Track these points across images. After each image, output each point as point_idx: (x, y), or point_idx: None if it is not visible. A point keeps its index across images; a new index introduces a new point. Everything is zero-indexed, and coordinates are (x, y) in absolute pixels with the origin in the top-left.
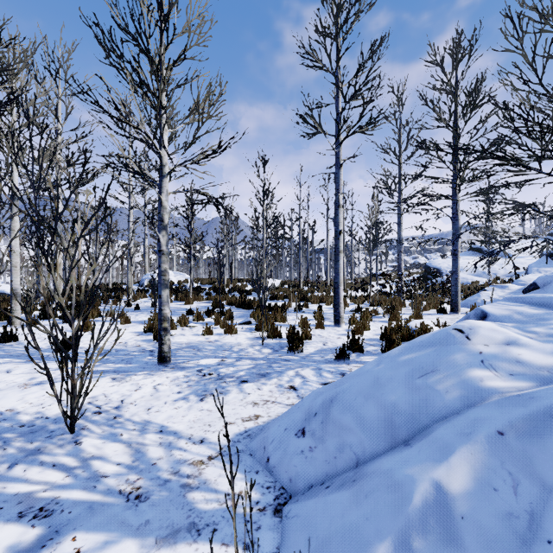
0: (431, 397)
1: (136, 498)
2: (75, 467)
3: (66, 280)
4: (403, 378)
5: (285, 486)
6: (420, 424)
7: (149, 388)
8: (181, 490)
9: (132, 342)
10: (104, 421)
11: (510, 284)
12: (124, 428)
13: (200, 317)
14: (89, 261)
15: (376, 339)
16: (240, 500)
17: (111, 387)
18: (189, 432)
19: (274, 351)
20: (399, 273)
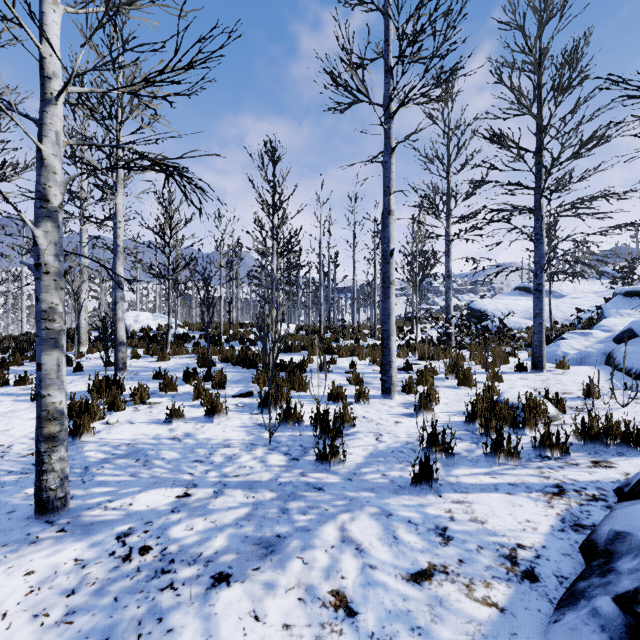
0: None
1: None
2: None
3: None
4: None
5: None
6: None
7: None
8: None
9: (23, 444)
10: None
11: (594, 331)
12: None
13: (170, 385)
14: None
15: (457, 423)
16: None
17: None
18: None
19: (291, 460)
20: (449, 316)
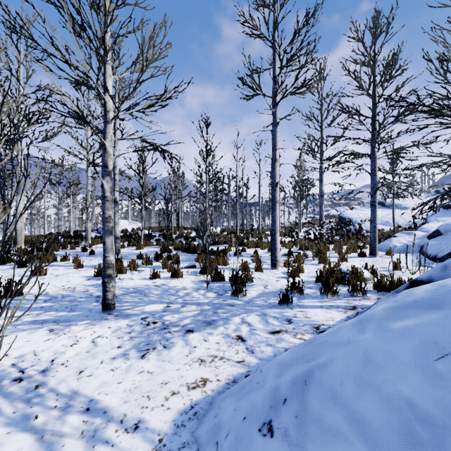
0: None
1: None
2: None
3: None
4: (410, 357)
5: None
6: None
7: (87, 342)
8: None
9: (81, 287)
10: (22, 393)
11: (416, 231)
12: (43, 404)
13: (148, 261)
14: None
15: (311, 281)
16: None
17: (44, 342)
18: (122, 410)
19: (218, 295)
20: (321, 222)
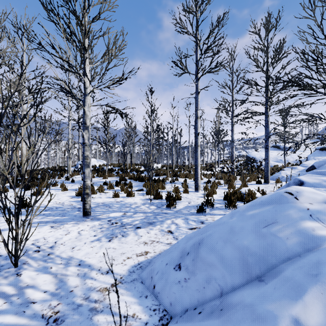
0: (275, 242)
1: (54, 322)
2: (12, 295)
3: (9, 159)
4: (251, 227)
5: (167, 308)
6: (269, 264)
7: (75, 233)
8: (89, 313)
9: (67, 202)
10: (41, 257)
11: (298, 166)
12: (54, 262)
13: (111, 186)
14: (27, 145)
15: (221, 199)
16: (133, 322)
17: (49, 232)
18: (99, 265)
19: (157, 207)
20: (232, 160)
